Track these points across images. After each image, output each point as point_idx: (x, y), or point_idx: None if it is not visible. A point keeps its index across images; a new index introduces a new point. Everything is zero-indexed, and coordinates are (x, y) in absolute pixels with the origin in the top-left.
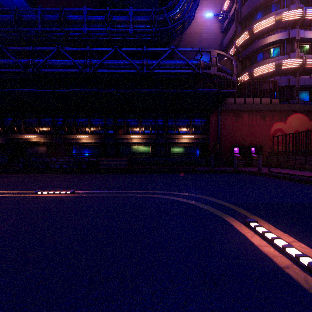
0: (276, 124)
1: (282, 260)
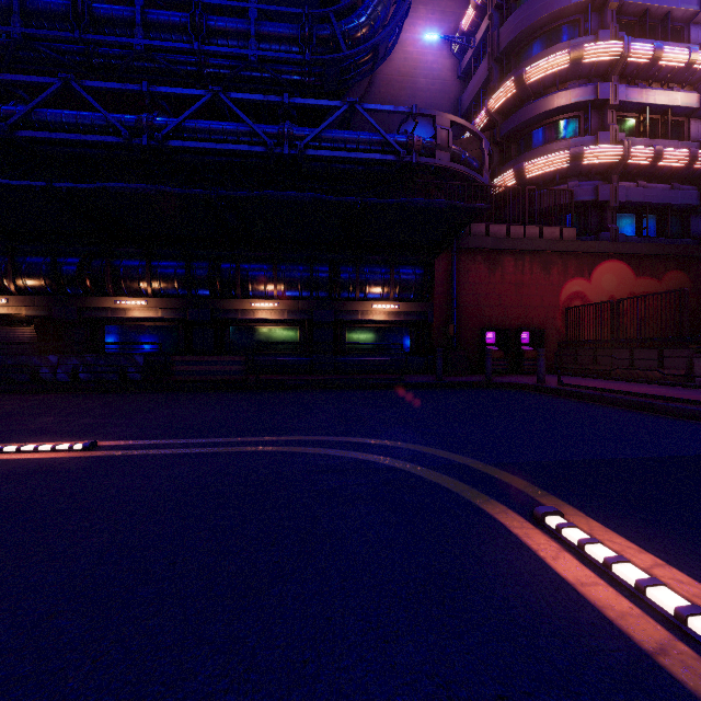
0: (571, 282)
1: (643, 628)
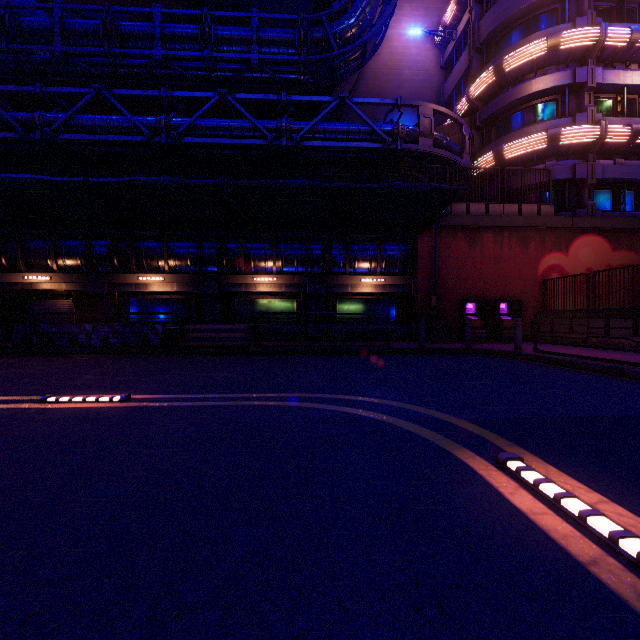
0: (548, 255)
1: (581, 546)
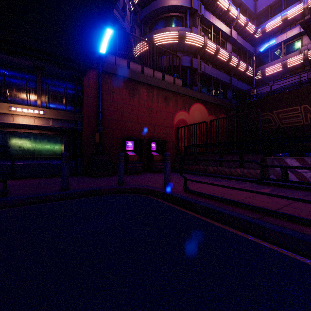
0: (179, 112)
1: None
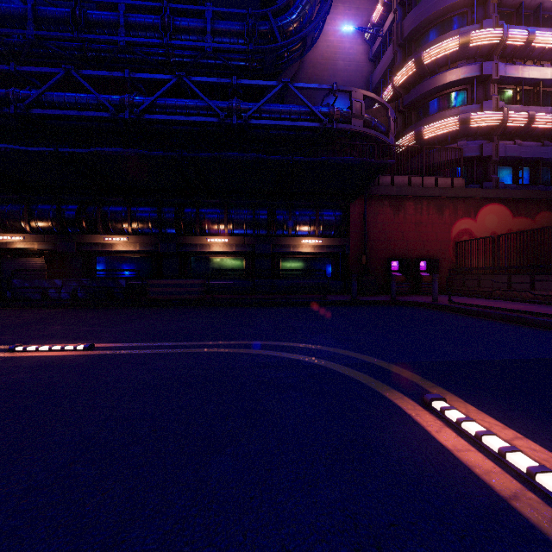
0: (460, 221)
1: (502, 481)
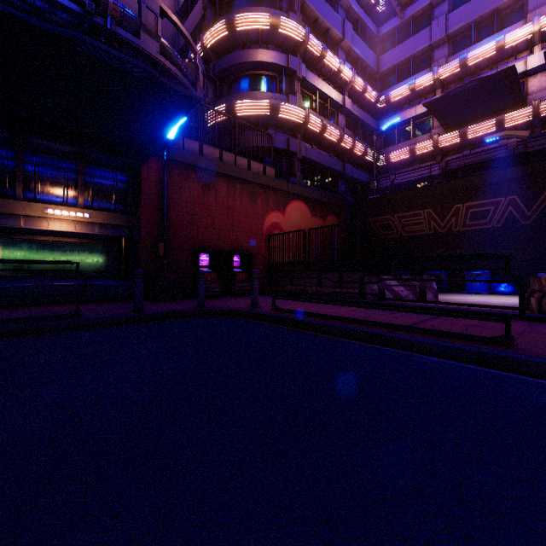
0: (271, 213)
1: None
